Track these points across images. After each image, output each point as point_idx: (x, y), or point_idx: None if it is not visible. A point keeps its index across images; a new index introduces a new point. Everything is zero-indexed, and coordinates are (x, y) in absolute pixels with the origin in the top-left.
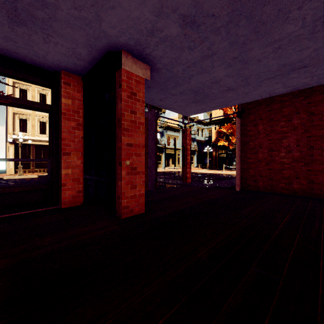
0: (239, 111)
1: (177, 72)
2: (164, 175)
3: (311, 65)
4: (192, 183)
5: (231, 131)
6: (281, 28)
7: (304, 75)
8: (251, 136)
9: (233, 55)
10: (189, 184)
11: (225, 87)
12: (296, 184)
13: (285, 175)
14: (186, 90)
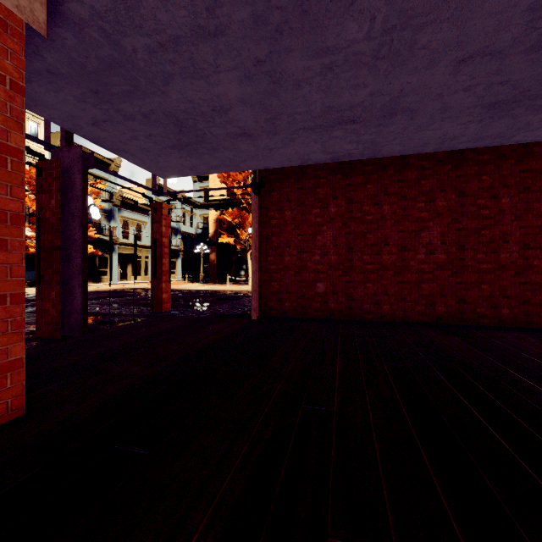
0: (256, 183)
1: (133, 51)
2: (113, 297)
3: (361, 121)
4: (173, 311)
5: (239, 221)
6: (340, 23)
7: (350, 136)
8: (275, 227)
9: (257, 53)
10: (166, 313)
11: (236, 126)
12: (334, 302)
13: (320, 289)
14: (157, 112)
